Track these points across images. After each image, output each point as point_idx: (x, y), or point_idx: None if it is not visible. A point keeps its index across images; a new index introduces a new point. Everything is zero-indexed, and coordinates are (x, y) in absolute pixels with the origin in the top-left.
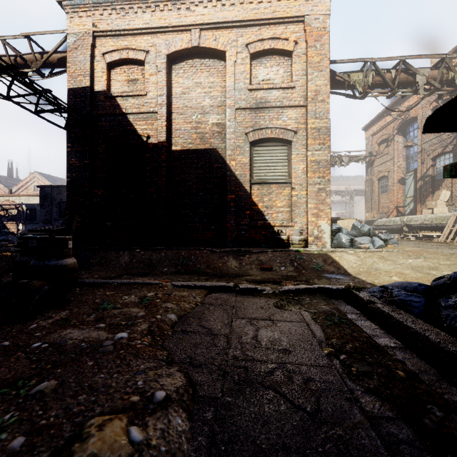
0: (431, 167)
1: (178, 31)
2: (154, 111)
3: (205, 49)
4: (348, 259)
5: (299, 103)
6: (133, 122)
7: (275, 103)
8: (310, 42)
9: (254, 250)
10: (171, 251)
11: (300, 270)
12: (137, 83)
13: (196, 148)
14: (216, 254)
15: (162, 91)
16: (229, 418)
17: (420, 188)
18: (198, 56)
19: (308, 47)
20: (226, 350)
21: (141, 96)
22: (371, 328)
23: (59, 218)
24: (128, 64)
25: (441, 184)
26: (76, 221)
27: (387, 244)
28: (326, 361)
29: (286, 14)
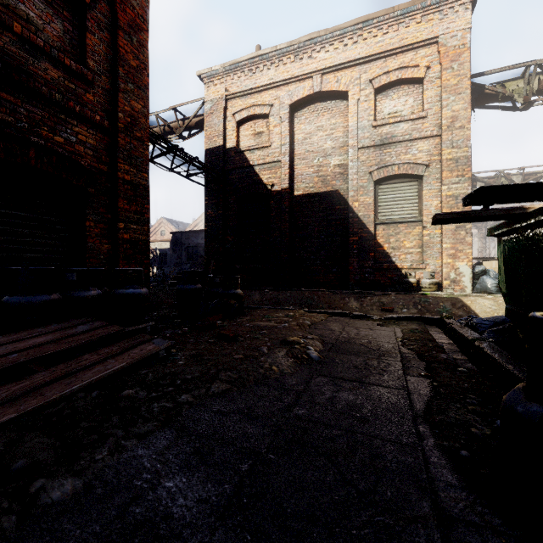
0: None
1: (300, 80)
2: (278, 160)
3: (326, 92)
4: (482, 304)
5: (432, 133)
6: (259, 172)
7: (403, 136)
8: (445, 64)
9: (376, 293)
10: (296, 292)
11: (423, 312)
12: (262, 135)
13: (318, 191)
14: (337, 295)
15: (285, 140)
16: (338, 346)
17: None
18: (320, 99)
19: (443, 70)
20: (339, 335)
21: (266, 147)
22: (440, 337)
23: (187, 262)
24: (255, 119)
25: None
26: (212, 265)
27: None
28: (394, 342)
29: (416, 39)
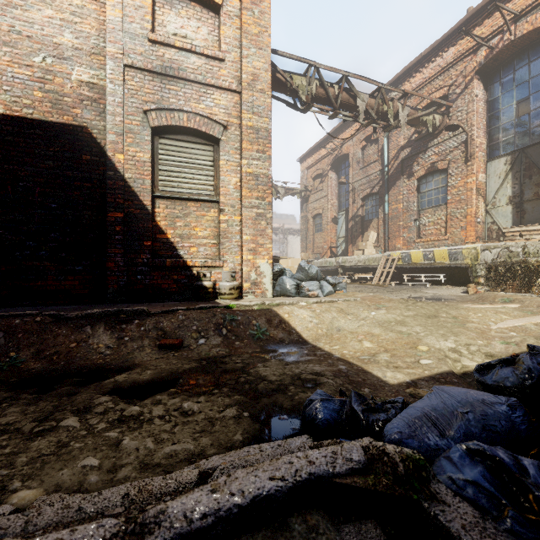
0: (361, 207)
1: None
2: None
3: None
4: (301, 316)
5: (230, 85)
6: None
7: (195, 75)
8: (245, 2)
9: (152, 310)
10: None
11: (232, 341)
12: None
13: (43, 118)
14: (66, 323)
15: None
16: None
17: (351, 228)
18: None
19: (243, 8)
20: None
21: None
22: None
23: None
24: None
25: (369, 225)
26: None
27: (335, 290)
28: None
29: None
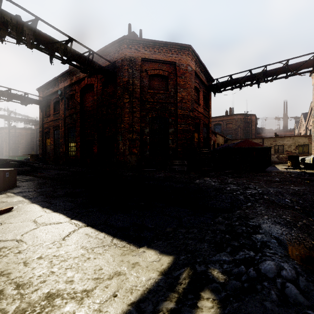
0: None
1: None
2: None
3: None
4: None
5: None
6: None
7: None
8: None
9: None
10: None
11: None
12: None
13: None
14: None
15: None
16: None
17: None
18: None
19: None
20: None
21: None
22: None
23: None
24: None
25: None
26: None
27: None
28: None
29: None
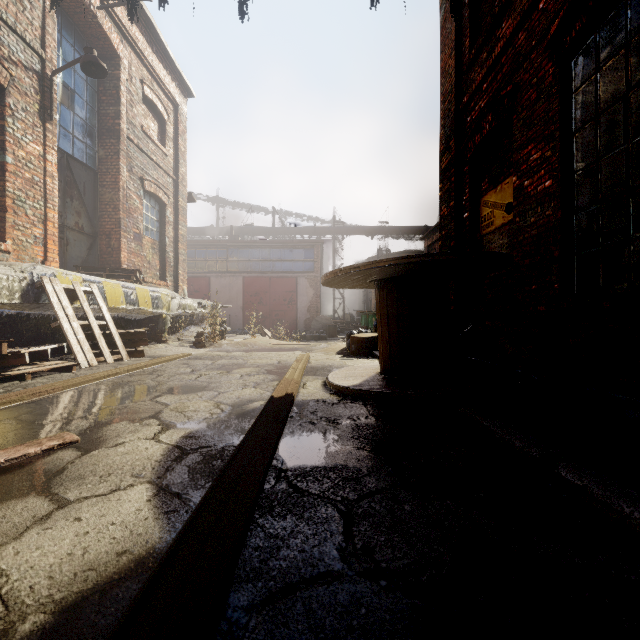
0: None
1: None
2: None
3: None
4: None
5: None
6: None
7: None
8: None
9: None
10: None
11: None
12: None
13: None
14: None
15: None
16: None
17: None
18: None
19: None
20: None
21: None
22: None
23: None
24: None
25: None
26: None
27: None
28: None
29: None
